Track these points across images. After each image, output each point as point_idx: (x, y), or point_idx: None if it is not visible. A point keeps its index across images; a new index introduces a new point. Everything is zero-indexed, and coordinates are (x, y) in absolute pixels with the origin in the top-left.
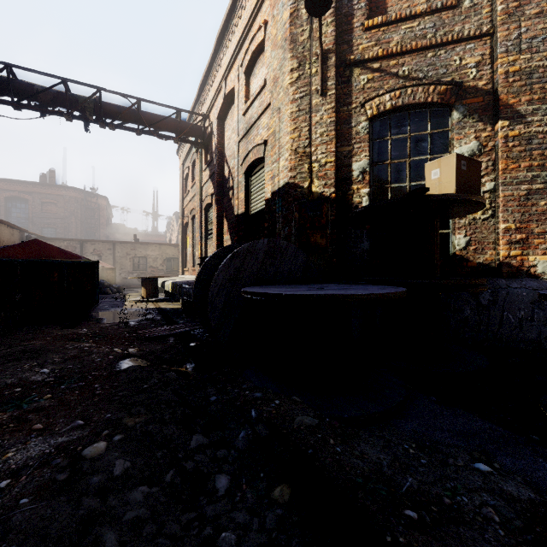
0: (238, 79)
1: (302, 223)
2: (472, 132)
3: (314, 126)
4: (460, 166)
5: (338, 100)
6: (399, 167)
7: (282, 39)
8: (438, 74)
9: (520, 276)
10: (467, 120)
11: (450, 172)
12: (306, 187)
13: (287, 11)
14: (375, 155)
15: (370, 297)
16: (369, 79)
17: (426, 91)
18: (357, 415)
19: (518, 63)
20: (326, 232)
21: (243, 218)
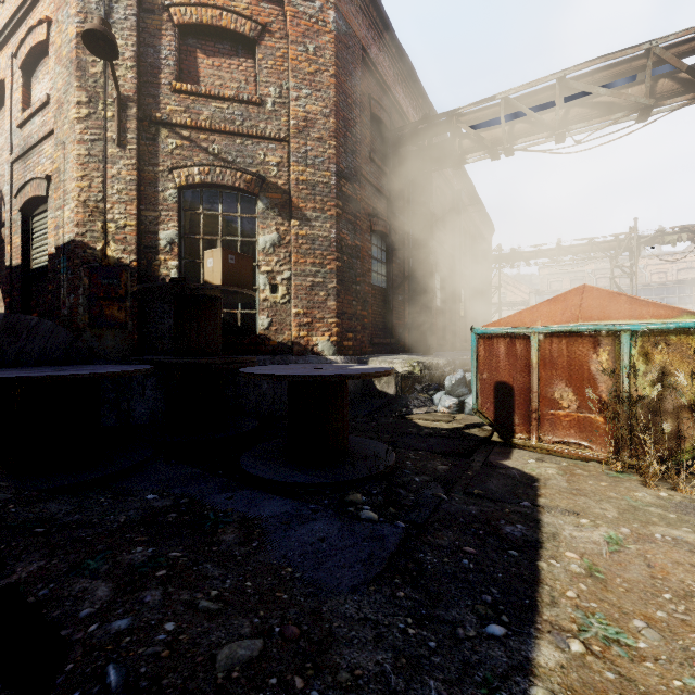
0: (10, 71)
1: (93, 291)
2: (274, 224)
3: (110, 180)
4: (227, 259)
5: (143, 157)
6: (211, 244)
7: (68, 58)
8: (246, 163)
9: (307, 354)
10: (270, 212)
11: (219, 263)
12: (99, 249)
13: (73, 27)
14: (187, 227)
15: (83, 377)
16: (178, 146)
17: (234, 175)
18: (66, 484)
19: (306, 174)
20: (126, 304)
21: (19, 272)
